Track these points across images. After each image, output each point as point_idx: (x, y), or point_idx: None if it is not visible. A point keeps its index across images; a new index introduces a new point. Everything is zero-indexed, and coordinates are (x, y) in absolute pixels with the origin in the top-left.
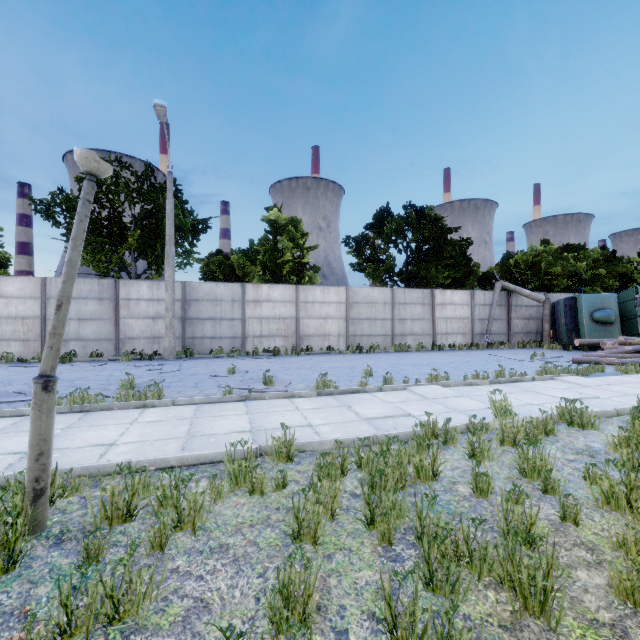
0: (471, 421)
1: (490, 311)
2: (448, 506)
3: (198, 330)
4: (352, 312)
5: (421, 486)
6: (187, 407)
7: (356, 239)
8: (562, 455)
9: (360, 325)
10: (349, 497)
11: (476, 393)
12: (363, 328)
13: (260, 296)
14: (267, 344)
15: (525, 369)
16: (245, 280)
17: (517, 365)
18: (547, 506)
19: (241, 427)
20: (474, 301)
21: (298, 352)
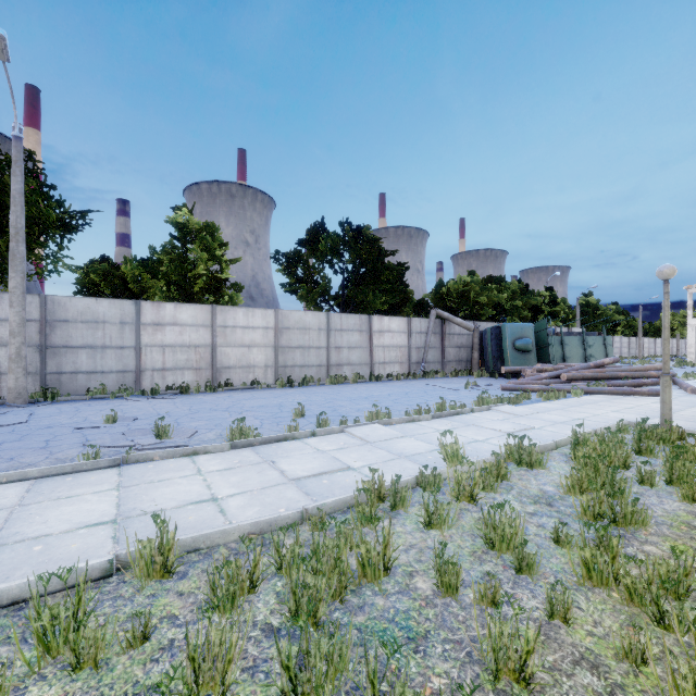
0: (422, 473)
1: (426, 339)
2: (407, 623)
3: (67, 362)
4: (282, 339)
5: (368, 589)
6: (13, 486)
7: (287, 255)
8: (521, 507)
9: (291, 354)
10: (260, 637)
11: (420, 431)
12: (295, 358)
13: (162, 318)
14: (172, 379)
15: (462, 399)
16: (143, 297)
17: (454, 395)
18: (526, 594)
19: (99, 515)
20: (411, 329)
21: (214, 388)
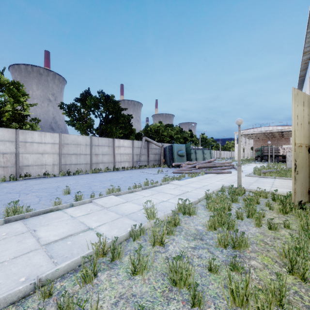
0: (133, 229)
1: (140, 150)
2: None
3: None
4: (64, 150)
5: None
6: None
7: (68, 105)
8: (188, 244)
9: (69, 158)
10: None
11: (135, 198)
12: (71, 160)
13: None
14: None
15: (156, 178)
16: None
17: (153, 176)
18: None
19: None
20: (134, 145)
21: (16, 178)
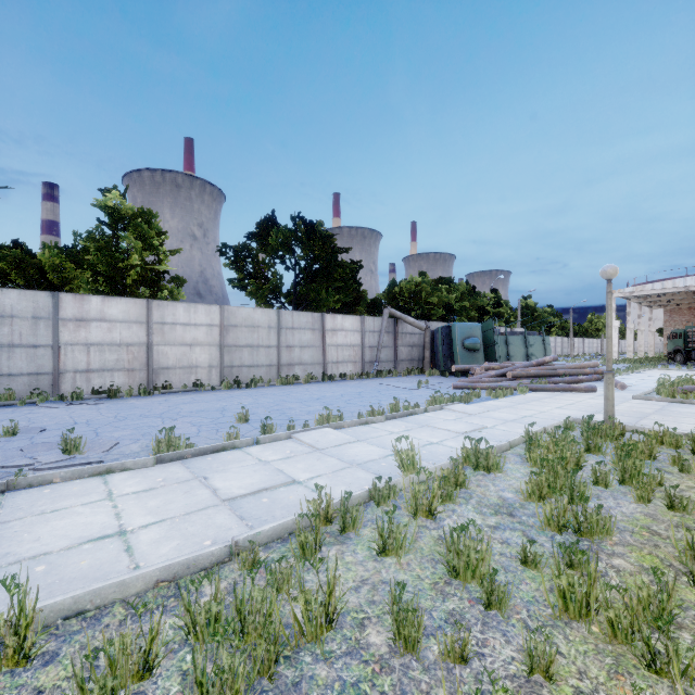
0: (375, 485)
1: (379, 338)
2: None
3: None
4: (228, 337)
5: (308, 654)
6: None
7: (235, 248)
8: (483, 520)
9: (239, 353)
10: None
11: (373, 434)
12: (243, 357)
13: (87, 312)
14: (99, 382)
15: (415, 399)
16: (64, 289)
17: (407, 394)
18: (498, 640)
19: None
20: (364, 327)
21: (149, 391)
